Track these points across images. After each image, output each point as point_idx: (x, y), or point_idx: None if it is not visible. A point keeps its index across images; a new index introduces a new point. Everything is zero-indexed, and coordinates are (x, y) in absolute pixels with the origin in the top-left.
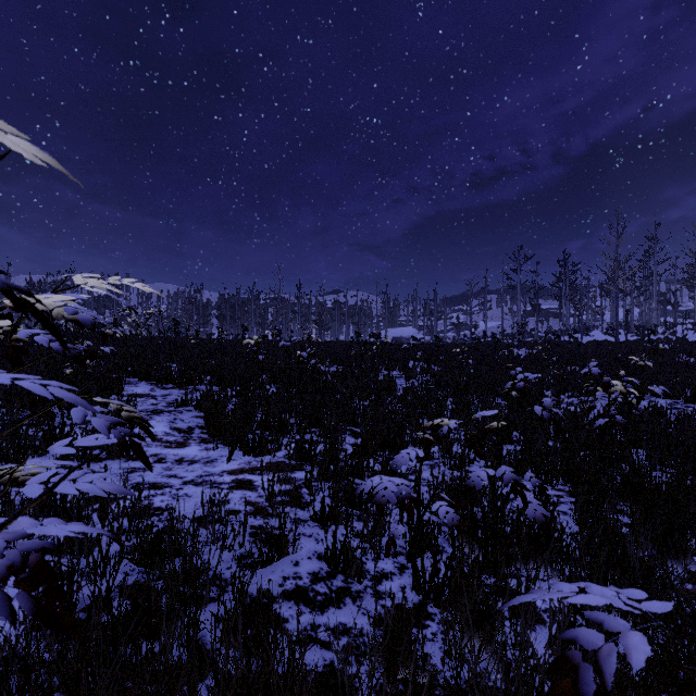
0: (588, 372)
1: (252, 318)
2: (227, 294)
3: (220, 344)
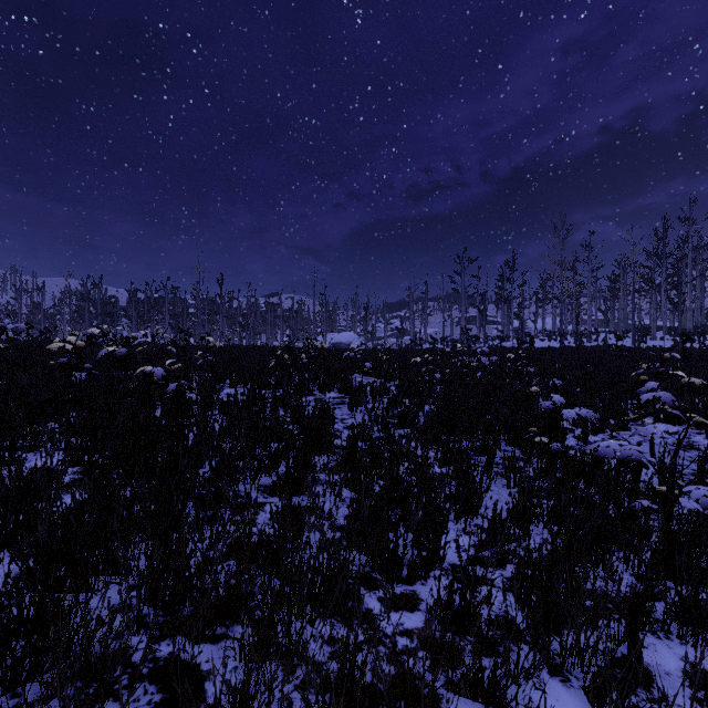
0: (647, 399)
1: (166, 318)
2: (136, 290)
3: (64, 350)
